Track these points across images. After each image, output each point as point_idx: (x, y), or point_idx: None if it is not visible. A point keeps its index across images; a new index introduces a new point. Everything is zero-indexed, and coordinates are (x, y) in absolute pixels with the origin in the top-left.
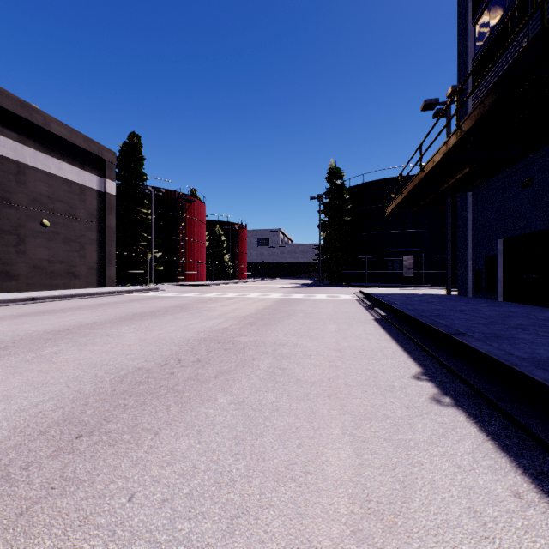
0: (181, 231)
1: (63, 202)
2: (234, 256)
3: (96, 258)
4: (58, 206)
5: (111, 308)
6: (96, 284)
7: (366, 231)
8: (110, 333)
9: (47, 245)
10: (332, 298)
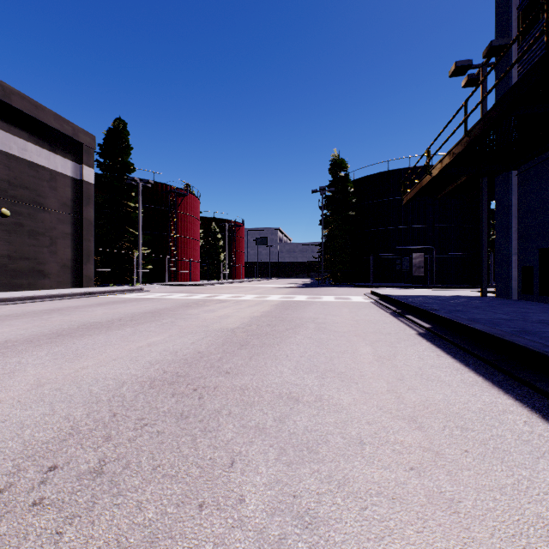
0: (173, 227)
1: (28, 189)
2: (231, 254)
3: (70, 255)
4: (22, 193)
5: (62, 315)
6: (70, 284)
7: (372, 227)
8: (1, 366)
9: (7, 239)
10: (343, 301)
